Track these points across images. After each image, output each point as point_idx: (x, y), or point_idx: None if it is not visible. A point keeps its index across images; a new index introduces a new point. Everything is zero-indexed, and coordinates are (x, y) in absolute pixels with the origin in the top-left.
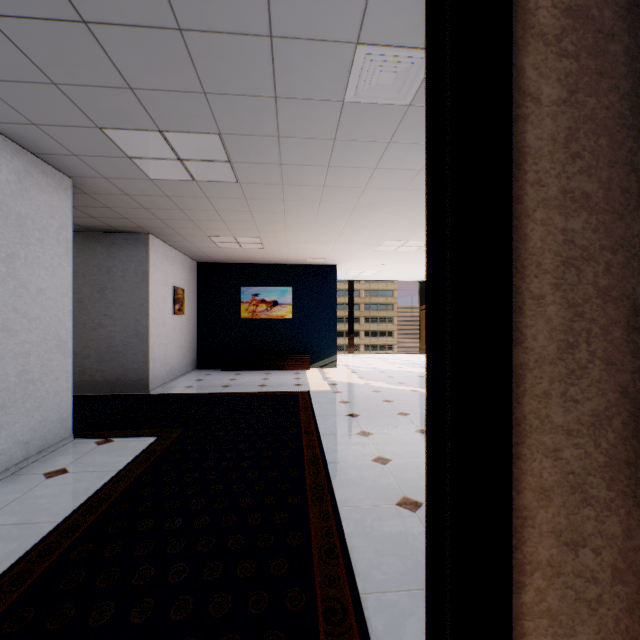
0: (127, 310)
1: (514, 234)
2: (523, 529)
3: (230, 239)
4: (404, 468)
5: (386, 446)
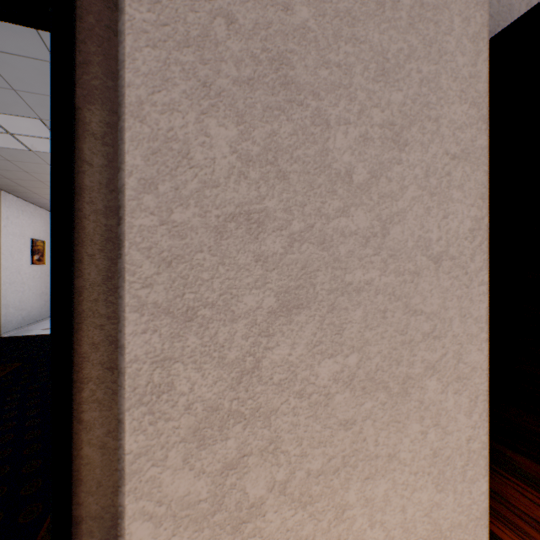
0: None
1: (78, 226)
2: (83, 363)
3: None
4: None
5: None
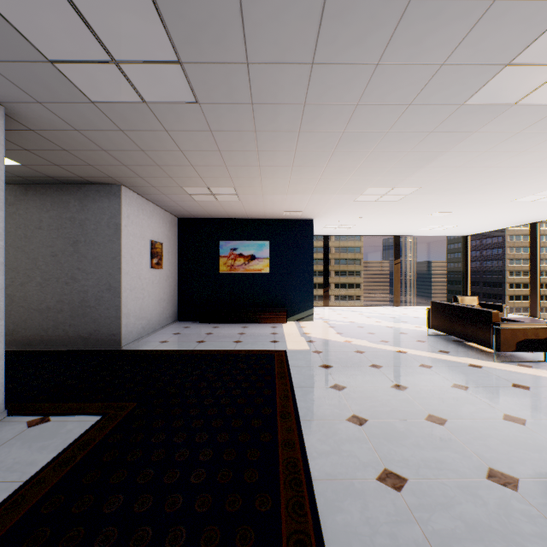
0: (99, 264)
1: None
2: None
3: (204, 190)
4: (432, 502)
5: (391, 447)
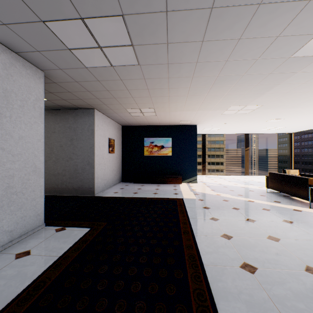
0: (83, 150)
1: None
2: None
3: (137, 110)
4: (272, 280)
5: (247, 251)
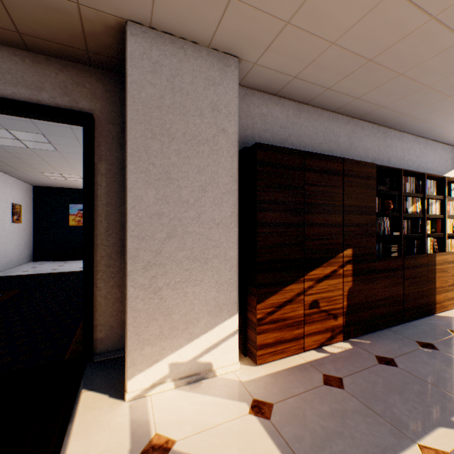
0: None
1: (96, 210)
2: (98, 264)
3: (58, 175)
4: None
5: None
